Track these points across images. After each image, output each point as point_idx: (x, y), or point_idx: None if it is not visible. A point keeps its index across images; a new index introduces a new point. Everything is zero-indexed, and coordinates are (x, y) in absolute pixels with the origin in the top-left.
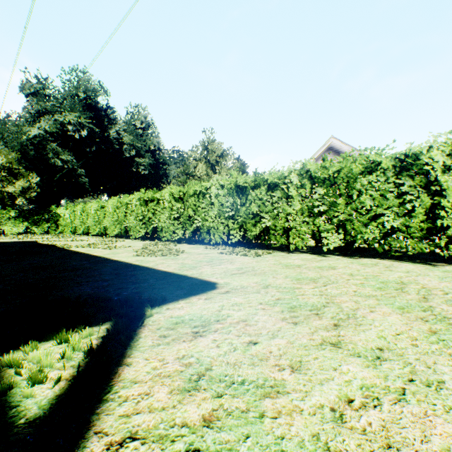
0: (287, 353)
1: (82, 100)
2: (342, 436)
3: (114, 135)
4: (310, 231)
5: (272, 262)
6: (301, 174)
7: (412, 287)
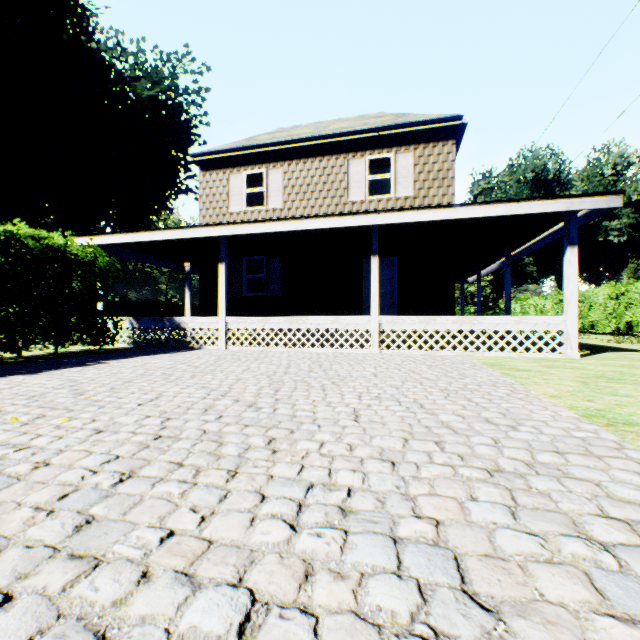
0: None
1: (529, 181)
2: None
3: None
4: None
5: None
6: None
7: None
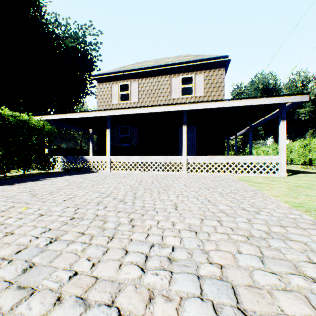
0: None
1: (260, 89)
2: None
3: None
4: None
5: None
6: None
7: None
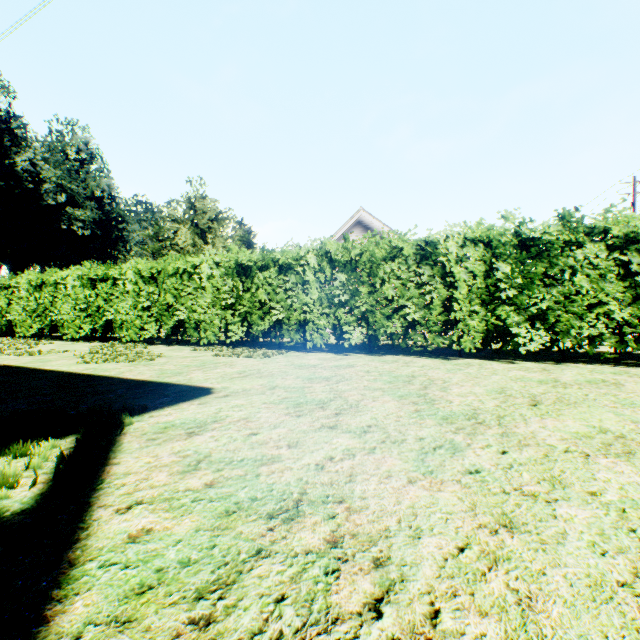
0: (287, 437)
1: None
2: (320, 476)
3: (23, 165)
4: (330, 325)
5: (284, 363)
6: (321, 255)
7: (420, 379)
